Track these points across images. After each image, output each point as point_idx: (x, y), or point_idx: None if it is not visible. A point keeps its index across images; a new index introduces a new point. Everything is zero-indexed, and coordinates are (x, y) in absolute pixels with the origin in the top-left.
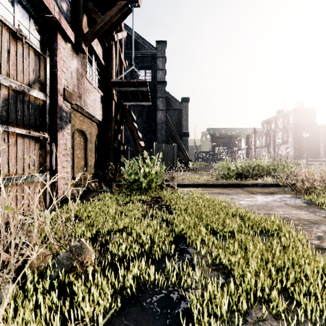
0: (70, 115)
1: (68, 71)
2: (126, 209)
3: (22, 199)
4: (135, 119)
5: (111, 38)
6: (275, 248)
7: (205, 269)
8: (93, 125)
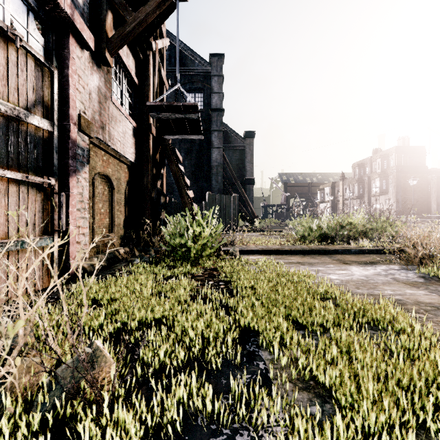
0: (88, 153)
1: (85, 90)
2: (167, 288)
3: (16, 274)
4: (181, 160)
5: (147, 47)
6: (393, 352)
7: (288, 388)
8: (122, 168)
